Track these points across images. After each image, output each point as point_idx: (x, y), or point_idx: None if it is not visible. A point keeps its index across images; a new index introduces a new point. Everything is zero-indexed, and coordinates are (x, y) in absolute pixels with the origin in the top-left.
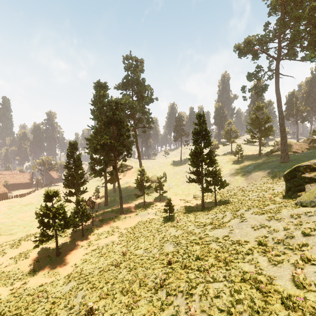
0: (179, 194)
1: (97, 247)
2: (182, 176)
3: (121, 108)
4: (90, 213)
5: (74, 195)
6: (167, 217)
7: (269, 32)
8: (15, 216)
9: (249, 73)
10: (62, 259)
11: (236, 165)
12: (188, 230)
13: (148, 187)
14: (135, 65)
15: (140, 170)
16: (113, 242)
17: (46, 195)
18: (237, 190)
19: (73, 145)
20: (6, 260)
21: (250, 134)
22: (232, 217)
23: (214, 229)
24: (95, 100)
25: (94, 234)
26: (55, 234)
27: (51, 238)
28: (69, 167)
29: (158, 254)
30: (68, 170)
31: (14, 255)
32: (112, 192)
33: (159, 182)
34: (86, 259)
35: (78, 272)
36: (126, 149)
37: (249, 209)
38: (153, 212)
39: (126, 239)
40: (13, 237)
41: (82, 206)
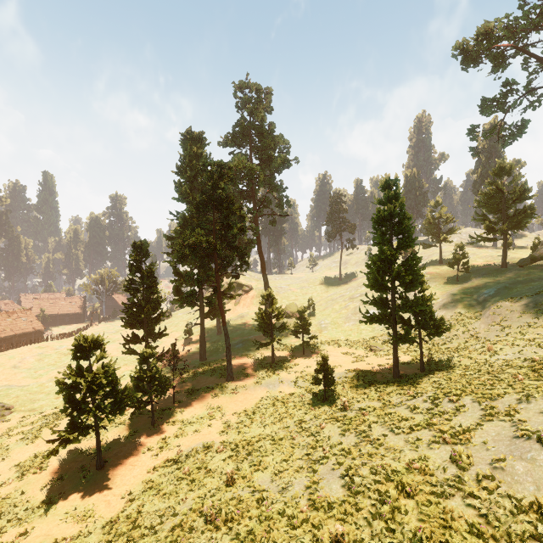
0: (341, 341)
1: (176, 453)
2: (345, 305)
3: (228, 177)
4: (168, 379)
5: (143, 341)
6: (320, 392)
7: (535, 7)
8: (45, 373)
9: (484, 100)
10: (108, 477)
11: (454, 285)
12: (372, 436)
13: (281, 328)
14: (255, 100)
15: (266, 294)
16: (209, 446)
17: (77, 347)
18: (464, 339)
19: (141, 248)
20: (7, 470)
21: (485, 224)
22: (486, 414)
23: (441, 444)
24: (182, 165)
25: (173, 423)
26: (94, 425)
27: (85, 434)
28: (132, 289)
29: (306, 502)
30: (132, 295)
31: (23, 458)
32: (215, 334)
33: (302, 319)
34: (152, 482)
35: (130, 518)
36: (238, 255)
37: (530, 397)
38: (291, 378)
39: (235, 441)
40: (33, 417)
41: (153, 366)
